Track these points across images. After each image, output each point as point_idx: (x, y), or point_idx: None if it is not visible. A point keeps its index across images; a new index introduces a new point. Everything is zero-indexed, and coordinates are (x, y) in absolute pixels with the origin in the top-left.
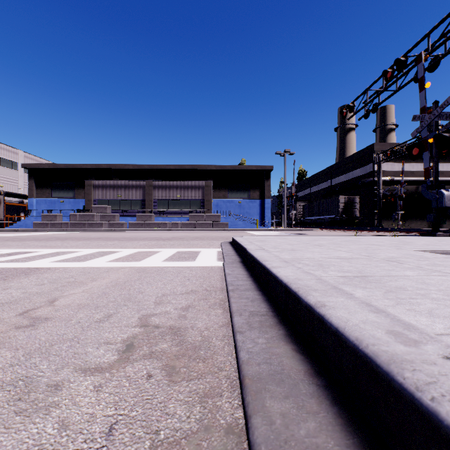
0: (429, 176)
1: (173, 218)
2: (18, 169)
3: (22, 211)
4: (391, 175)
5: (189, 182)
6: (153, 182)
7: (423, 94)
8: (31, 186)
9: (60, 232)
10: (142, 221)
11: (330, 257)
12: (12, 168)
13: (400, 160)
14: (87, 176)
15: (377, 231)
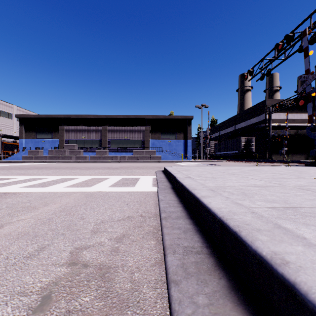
0: (312, 121)
1: (122, 153)
2: (13, 118)
3: (16, 148)
4: (278, 122)
5: (133, 127)
6: (108, 127)
7: (307, 60)
8: (22, 130)
9: (41, 163)
10: (100, 155)
11: (248, 185)
12: (8, 117)
13: (285, 111)
14: (61, 123)
15: (270, 162)
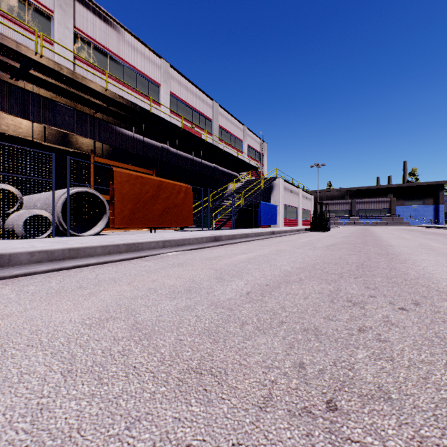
0: None
1: (370, 219)
2: None
3: None
4: None
5: (379, 199)
6: (356, 200)
7: None
8: None
9: None
10: (352, 221)
11: None
12: None
13: None
14: None
15: None
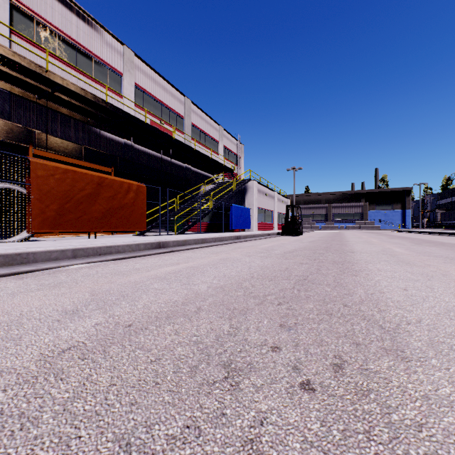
0: None
1: (345, 223)
2: None
3: None
4: None
5: (353, 203)
6: (331, 204)
7: None
8: None
9: None
10: (328, 225)
11: None
12: None
13: None
14: None
15: None
